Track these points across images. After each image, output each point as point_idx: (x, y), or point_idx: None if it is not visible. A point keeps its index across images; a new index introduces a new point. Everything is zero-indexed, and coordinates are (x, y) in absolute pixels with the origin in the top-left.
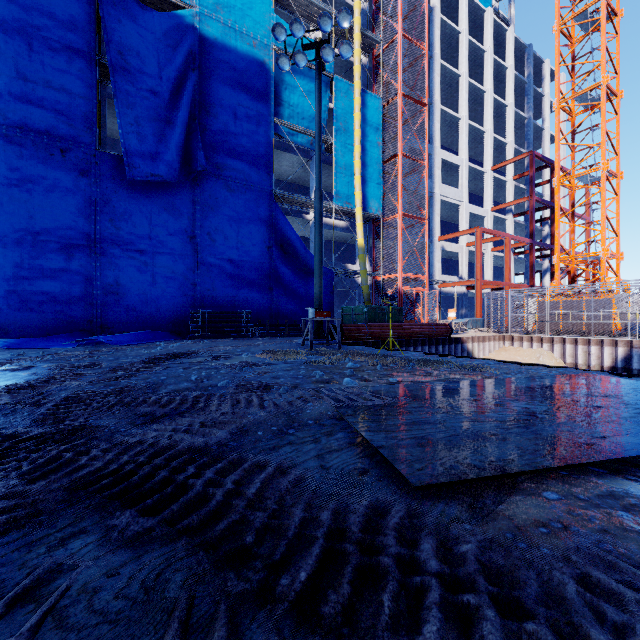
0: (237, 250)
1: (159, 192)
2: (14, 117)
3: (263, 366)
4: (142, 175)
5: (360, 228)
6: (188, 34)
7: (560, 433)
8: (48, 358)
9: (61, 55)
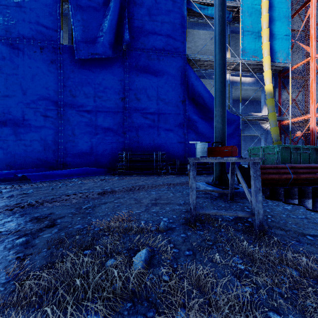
0: (156, 105)
1: (100, 67)
2: (15, 32)
3: None
4: (86, 55)
5: (268, 75)
6: None
7: None
8: None
9: None
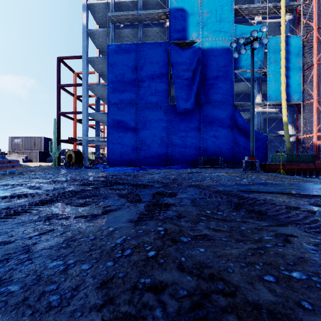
0: (217, 132)
1: (187, 114)
2: (148, 101)
3: (221, 176)
4: (182, 110)
5: (284, 112)
6: (197, 52)
7: (288, 190)
8: (162, 171)
9: (159, 77)
